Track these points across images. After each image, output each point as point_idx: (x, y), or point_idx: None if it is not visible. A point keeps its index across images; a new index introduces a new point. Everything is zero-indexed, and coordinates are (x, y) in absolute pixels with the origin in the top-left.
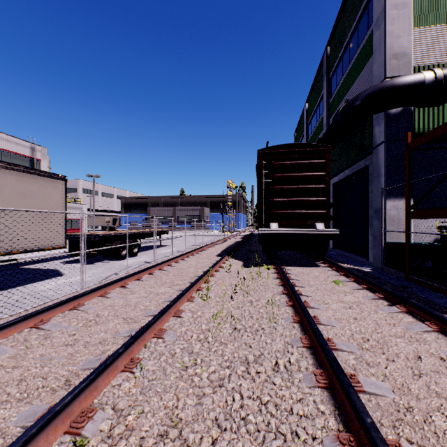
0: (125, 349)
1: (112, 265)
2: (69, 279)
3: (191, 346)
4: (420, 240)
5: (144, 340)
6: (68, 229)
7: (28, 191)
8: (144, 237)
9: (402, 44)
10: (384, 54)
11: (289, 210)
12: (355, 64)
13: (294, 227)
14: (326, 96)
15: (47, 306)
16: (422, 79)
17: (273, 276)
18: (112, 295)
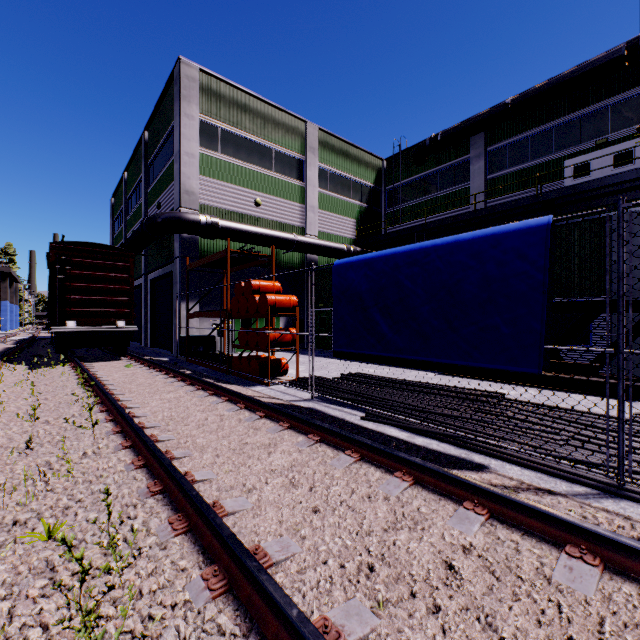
0: None
1: None
2: None
3: None
4: (206, 334)
5: None
6: None
7: None
8: None
9: (192, 185)
10: (180, 187)
11: (91, 308)
12: (166, 174)
13: (96, 325)
14: (144, 184)
15: None
16: (199, 220)
17: (69, 369)
18: None
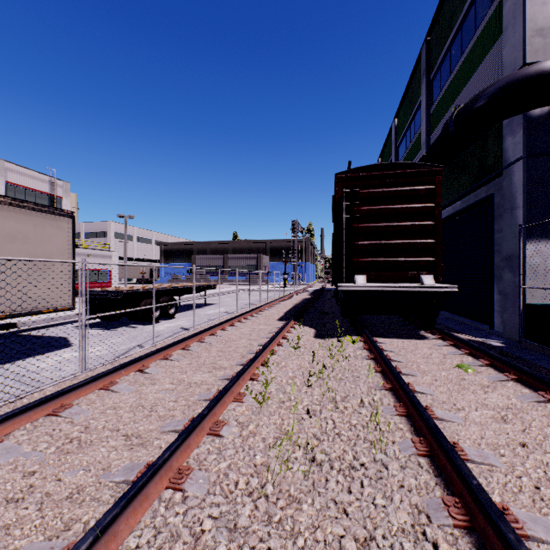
0: (95, 539)
1: (139, 332)
2: (77, 352)
3: (233, 509)
4: None
5: (147, 499)
6: (94, 282)
7: (18, 232)
8: (184, 294)
9: None
10: (522, 29)
11: (381, 258)
12: (472, 54)
13: (388, 281)
14: (425, 105)
15: (4, 413)
16: None
17: (362, 354)
18: (121, 387)
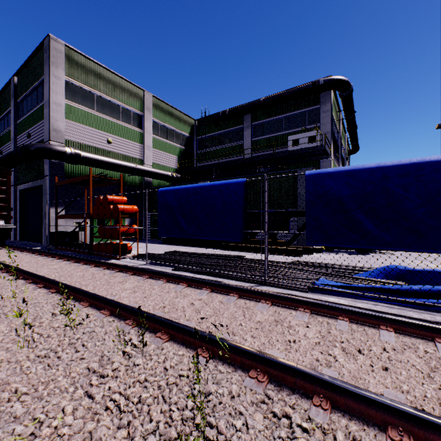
0: None
1: None
2: None
3: None
4: (70, 230)
5: None
6: None
7: None
8: None
9: (59, 125)
10: (49, 126)
11: None
12: (36, 114)
13: None
14: (14, 116)
15: None
16: (66, 151)
17: None
18: None
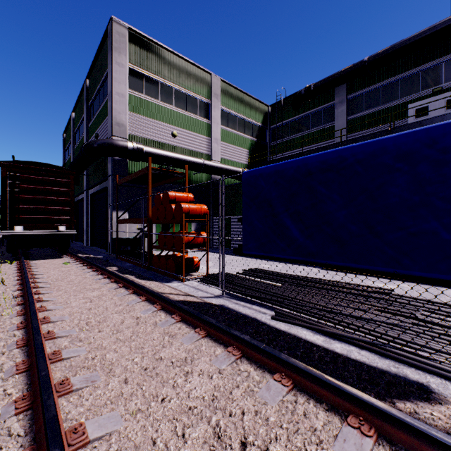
0: None
1: None
2: None
3: None
4: (133, 236)
5: None
6: None
7: None
8: None
9: (122, 118)
10: (112, 120)
11: (37, 216)
12: (102, 111)
13: (42, 229)
14: (86, 120)
15: None
16: (127, 146)
17: (14, 266)
18: None
